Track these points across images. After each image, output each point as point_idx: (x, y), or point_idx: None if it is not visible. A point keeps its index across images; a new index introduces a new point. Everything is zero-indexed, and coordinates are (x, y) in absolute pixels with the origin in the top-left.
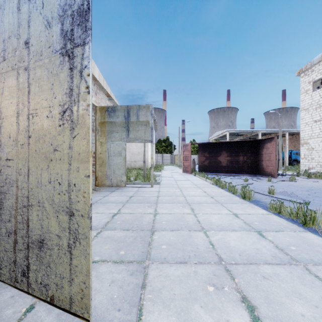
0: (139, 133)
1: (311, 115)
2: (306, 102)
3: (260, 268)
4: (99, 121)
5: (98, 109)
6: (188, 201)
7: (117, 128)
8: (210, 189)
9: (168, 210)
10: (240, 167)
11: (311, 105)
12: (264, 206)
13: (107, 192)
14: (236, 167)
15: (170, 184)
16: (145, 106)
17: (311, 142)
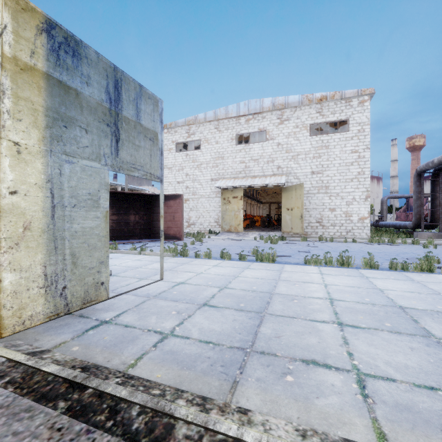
0: (140, 153)
1: (175, 176)
2: (170, 161)
3: (436, 289)
4: (5, 49)
5: None
6: (267, 278)
7: (86, 115)
8: (204, 262)
9: (311, 291)
10: (131, 231)
11: (174, 166)
12: (293, 263)
13: (109, 330)
14: (125, 231)
15: (124, 269)
16: (152, 97)
17: None
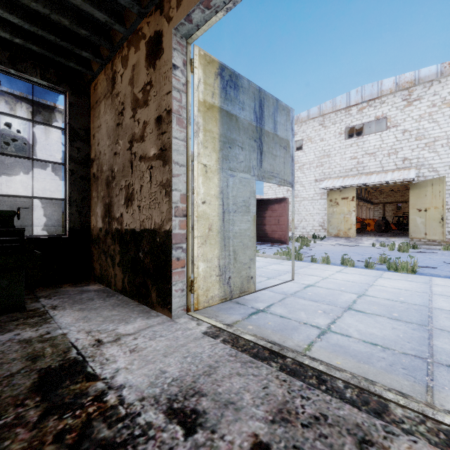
0: (276, 162)
1: None
2: None
3: None
4: (200, 96)
5: (197, 55)
6: (414, 290)
7: (242, 135)
8: (323, 267)
9: None
10: None
11: None
12: (443, 276)
13: (269, 318)
14: None
15: None
16: (285, 108)
17: None
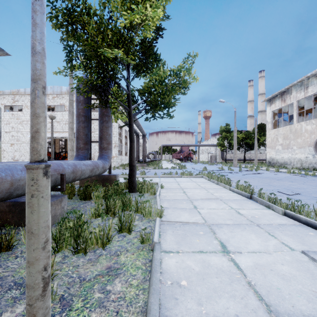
0: None
1: (3, 128)
2: None
3: None
4: None
5: None
6: None
7: None
8: None
9: None
10: None
11: (3, 121)
12: None
13: None
14: None
15: None
16: None
17: (3, 145)
